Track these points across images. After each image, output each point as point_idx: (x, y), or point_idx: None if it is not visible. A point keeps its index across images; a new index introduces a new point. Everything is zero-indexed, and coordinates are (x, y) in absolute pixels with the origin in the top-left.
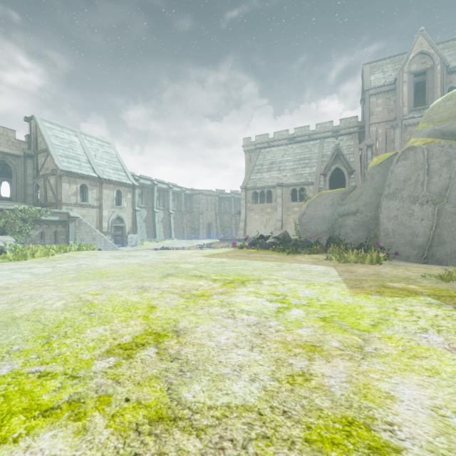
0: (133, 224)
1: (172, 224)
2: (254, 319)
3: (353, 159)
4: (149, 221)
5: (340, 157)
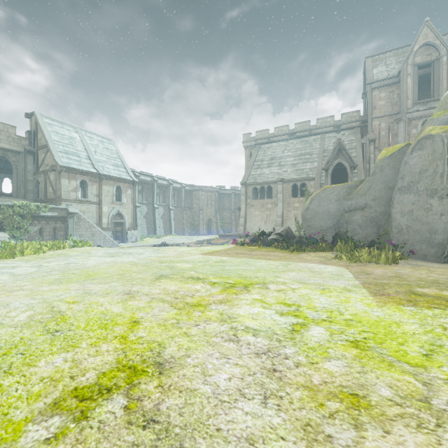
0: (133, 220)
1: (172, 220)
2: (264, 343)
3: (355, 154)
4: (150, 217)
5: (343, 151)
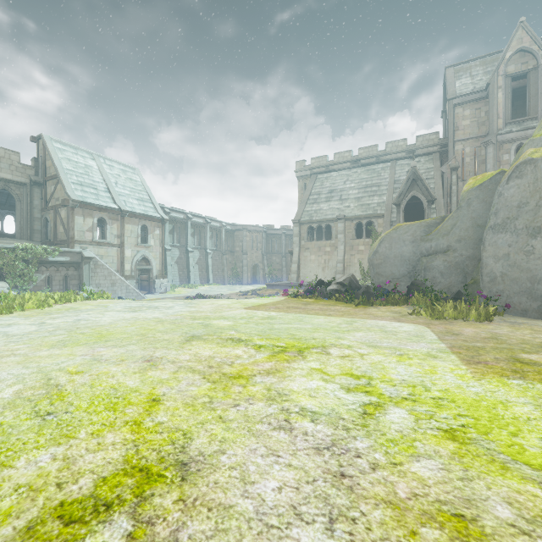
0: (162, 267)
1: (209, 266)
2: (326, 433)
3: (434, 186)
4: (183, 263)
5: (418, 182)
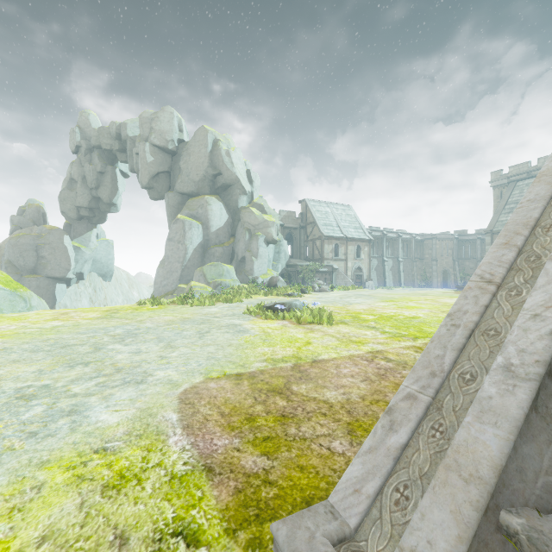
0: (369, 273)
1: (401, 272)
2: None
3: None
4: (379, 270)
5: None
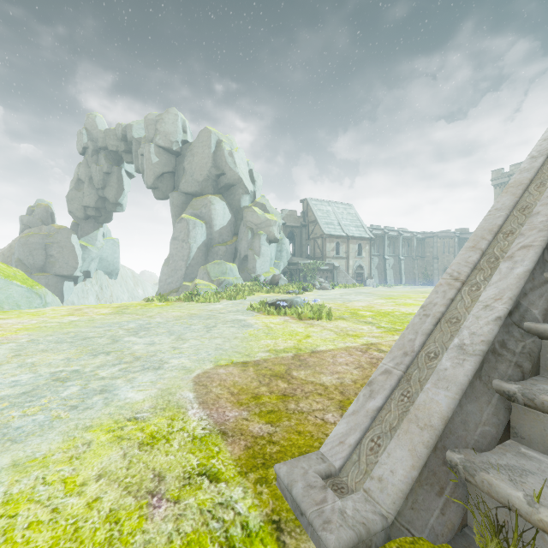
0: (370, 271)
1: (402, 270)
2: None
3: None
4: (381, 268)
5: None
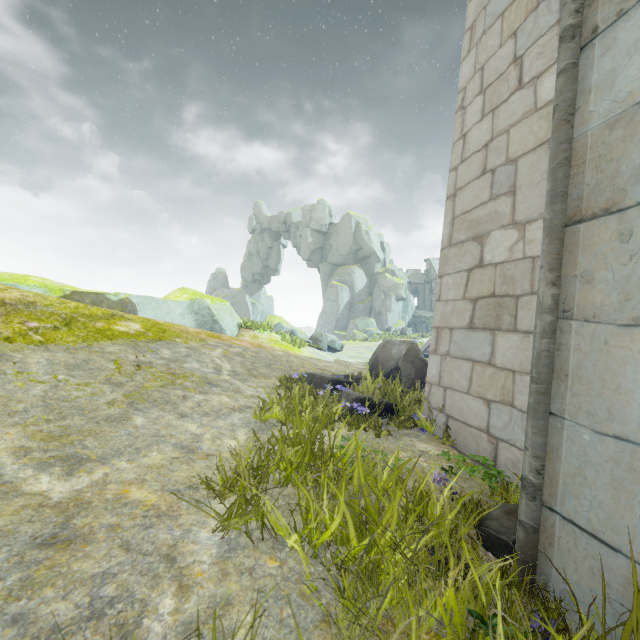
0: None
1: None
2: None
3: None
4: None
5: None
